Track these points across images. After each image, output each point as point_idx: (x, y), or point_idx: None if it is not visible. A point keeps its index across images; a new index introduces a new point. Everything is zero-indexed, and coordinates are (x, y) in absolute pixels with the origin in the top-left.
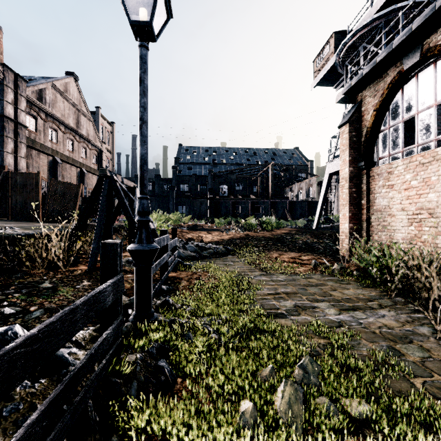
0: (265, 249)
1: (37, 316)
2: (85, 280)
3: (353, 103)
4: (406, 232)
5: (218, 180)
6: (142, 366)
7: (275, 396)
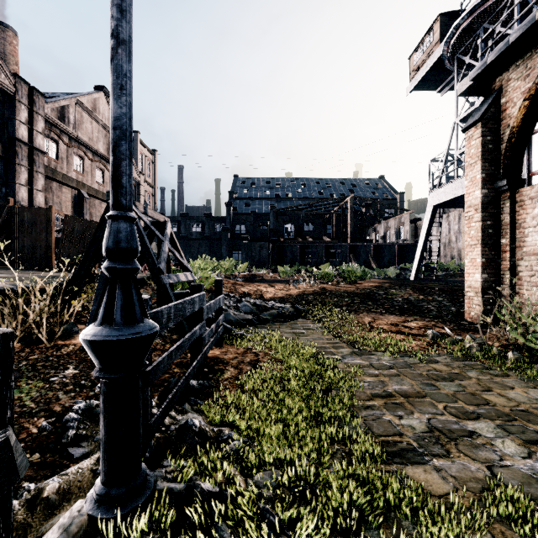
0: (351, 310)
1: None
2: (72, 366)
3: (485, 94)
4: None
5: (283, 218)
6: None
7: None
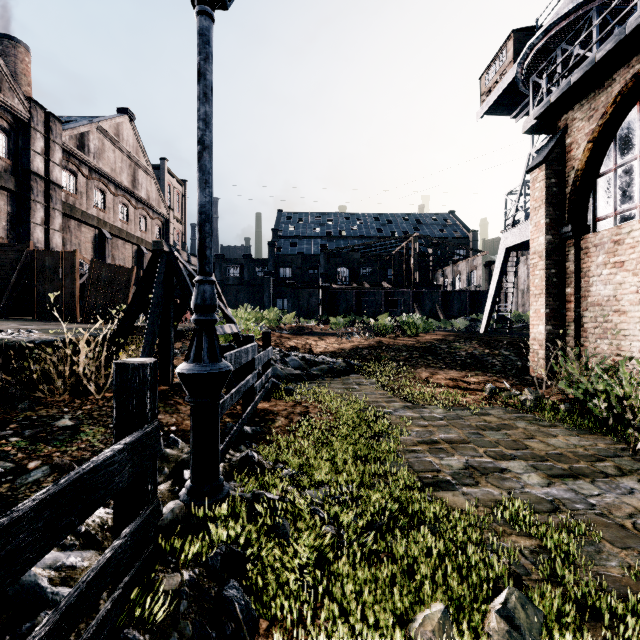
0: (408, 365)
1: (36, 479)
2: None
3: (551, 132)
4: None
5: (335, 260)
6: (193, 599)
7: None
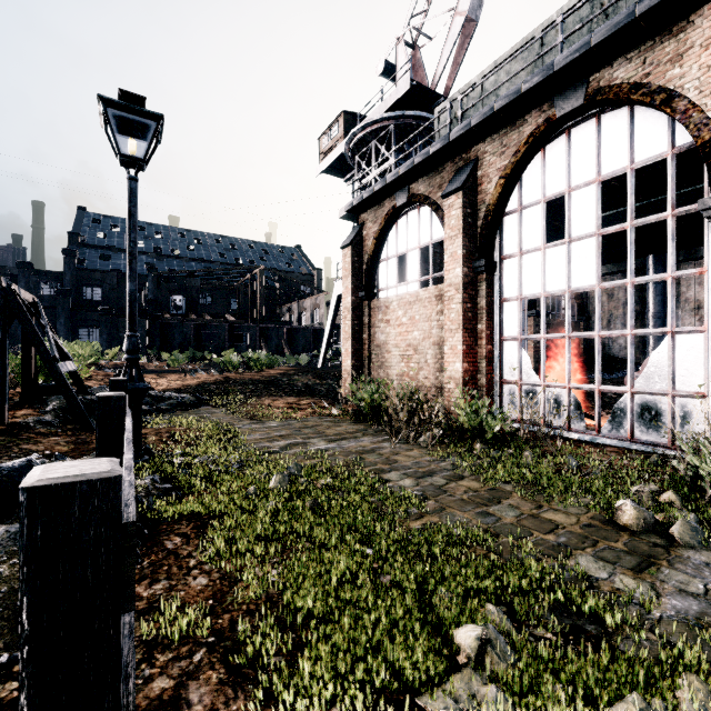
0: (254, 396)
1: None
2: None
3: (357, 222)
4: (399, 369)
5: (168, 285)
6: (153, 487)
7: (270, 484)
